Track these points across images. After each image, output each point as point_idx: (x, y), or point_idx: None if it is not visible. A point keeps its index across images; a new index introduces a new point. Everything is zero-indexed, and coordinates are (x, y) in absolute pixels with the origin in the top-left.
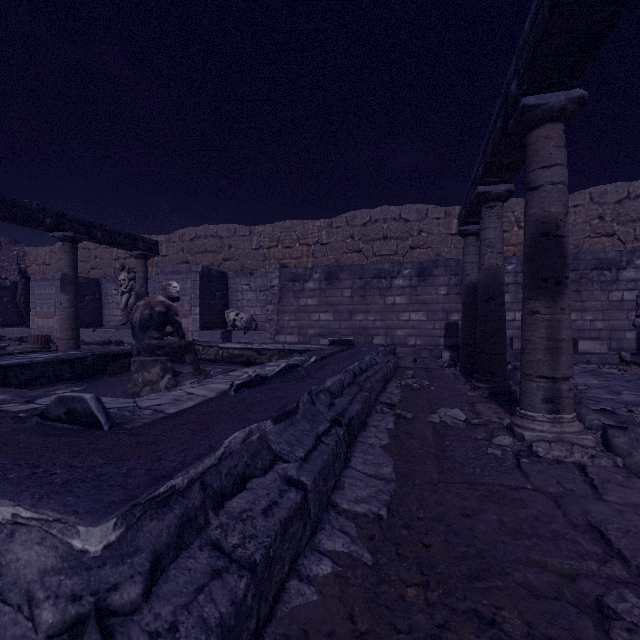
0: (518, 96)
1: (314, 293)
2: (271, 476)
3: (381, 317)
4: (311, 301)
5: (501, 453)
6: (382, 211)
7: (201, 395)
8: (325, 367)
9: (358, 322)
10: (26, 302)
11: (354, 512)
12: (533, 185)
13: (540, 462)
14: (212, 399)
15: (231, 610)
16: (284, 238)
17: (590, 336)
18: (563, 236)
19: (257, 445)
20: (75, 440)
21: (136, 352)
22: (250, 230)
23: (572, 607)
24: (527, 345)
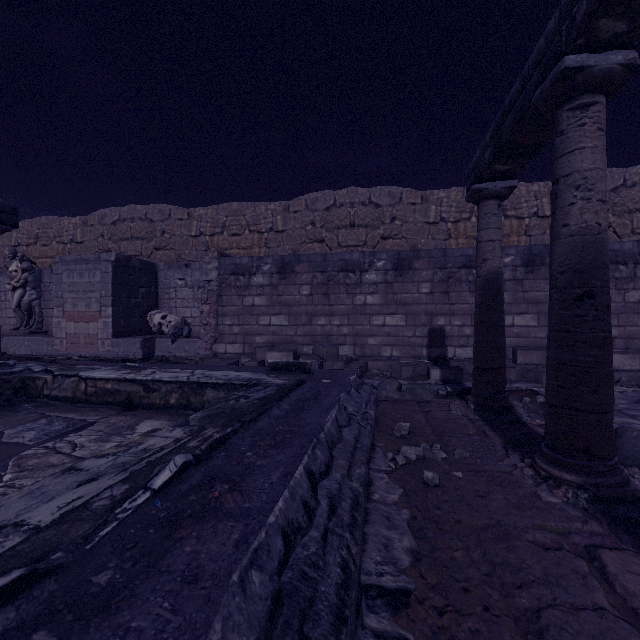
0: None
1: (263, 290)
2: None
3: (348, 321)
4: (259, 300)
5: None
6: (349, 193)
7: None
8: (166, 553)
9: (319, 327)
10: None
11: None
12: None
13: None
14: None
15: None
16: (230, 223)
17: None
18: None
19: None
20: None
21: None
22: (189, 213)
23: None
24: None
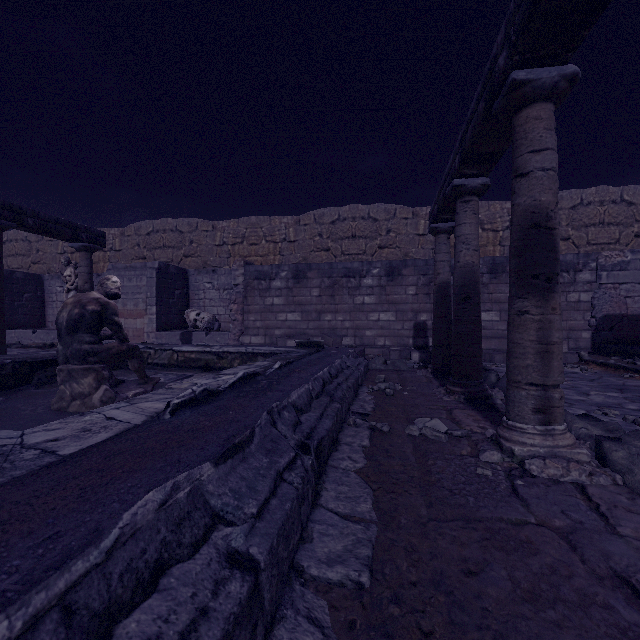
0: (508, 69)
1: (281, 292)
2: (204, 555)
3: (350, 317)
4: (278, 300)
5: (492, 473)
6: (351, 209)
7: (123, 421)
8: (290, 375)
9: (327, 322)
10: None
11: (326, 580)
12: (522, 171)
13: (536, 484)
14: (136, 427)
15: None
16: (250, 234)
17: None
18: (554, 228)
19: (186, 505)
20: None
21: (63, 359)
22: (213, 225)
23: None
24: (515, 349)
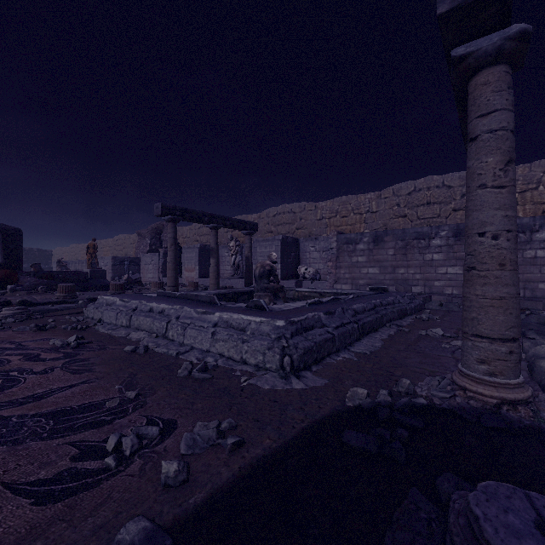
0: (465, 147)
1: (363, 252)
2: (322, 329)
3: (420, 271)
4: (361, 259)
5: (449, 347)
6: (425, 181)
7: (294, 306)
8: (356, 300)
9: (400, 275)
10: (179, 262)
11: (356, 352)
12: None
13: None
14: (299, 307)
15: (310, 346)
16: (341, 210)
17: None
18: None
19: (317, 319)
20: (261, 312)
21: (256, 290)
22: (315, 205)
23: (425, 375)
24: None
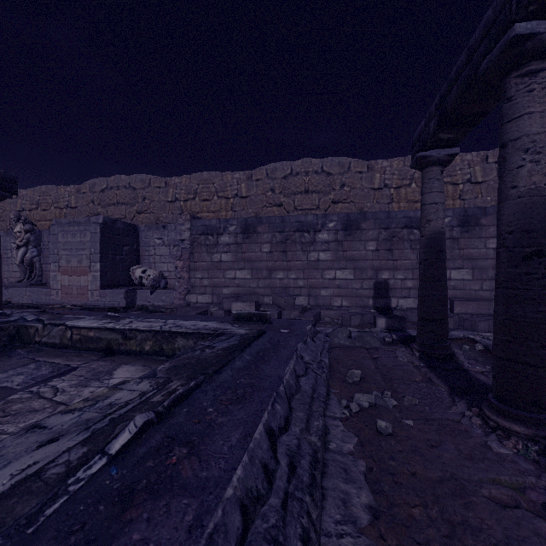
0: None
1: (229, 248)
2: None
3: (304, 275)
4: (226, 257)
5: None
6: (304, 163)
7: None
8: (112, 541)
9: (278, 280)
10: None
11: None
12: None
13: None
14: None
15: None
16: (201, 190)
17: None
18: None
19: None
20: None
21: None
22: (166, 181)
23: None
24: None
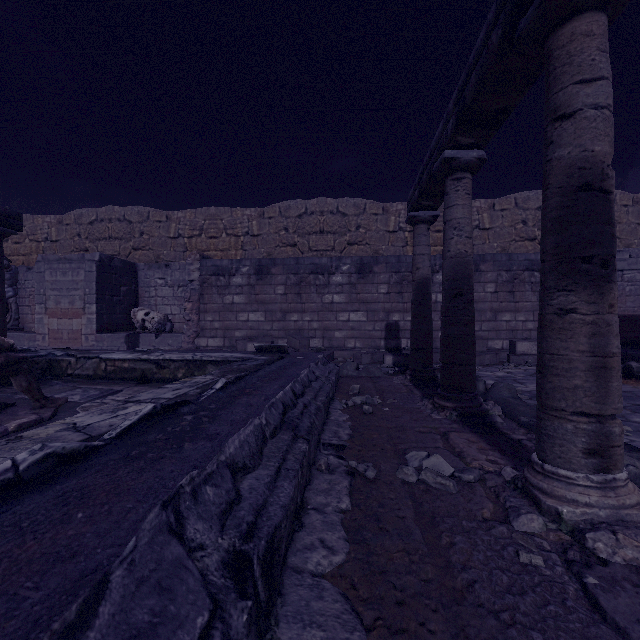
0: None
1: (242, 289)
2: None
3: (318, 317)
4: (238, 298)
5: (543, 561)
6: (319, 203)
7: None
8: (236, 401)
9: (293, 323)
10: None
11: None
12: (564, 110)
13: (617, 581)
14: None
15: None
16: (208, 226)
17: (522, 336)
18: (610, 191)
19: None
20: None
21: None
22: (167, 215)
23: None
24: (555, 362)
